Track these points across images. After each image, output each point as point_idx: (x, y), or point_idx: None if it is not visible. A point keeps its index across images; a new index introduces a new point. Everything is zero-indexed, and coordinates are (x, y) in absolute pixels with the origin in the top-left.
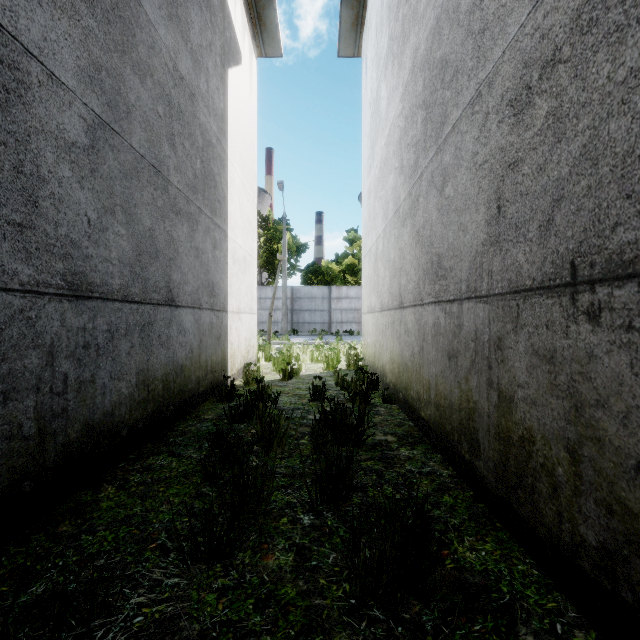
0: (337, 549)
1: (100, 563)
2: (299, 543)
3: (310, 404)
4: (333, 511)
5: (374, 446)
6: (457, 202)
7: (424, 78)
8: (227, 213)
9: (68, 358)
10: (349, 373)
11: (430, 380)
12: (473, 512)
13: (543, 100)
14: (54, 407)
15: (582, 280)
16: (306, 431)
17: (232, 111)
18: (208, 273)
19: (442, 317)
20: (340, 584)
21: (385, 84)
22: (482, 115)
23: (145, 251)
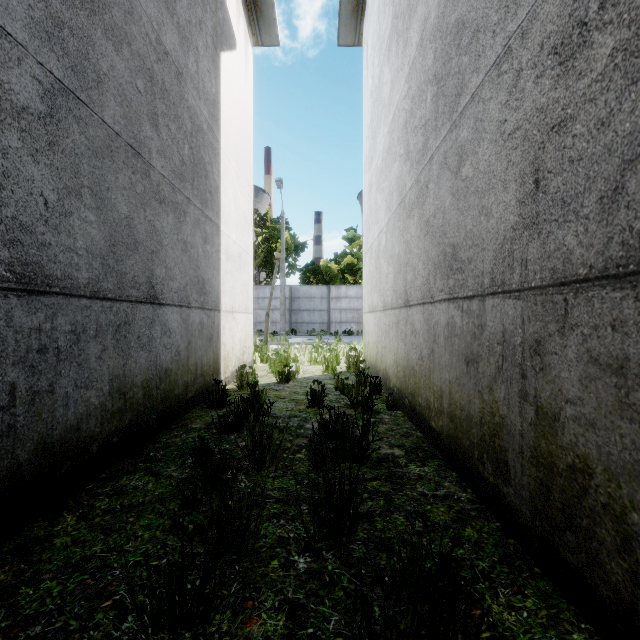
0: (340, 608)
1: (35, 632)
2: (292, 599)
3: (308, 411)
4: (334, 550)
5: (380, 462)
6: (478, 182)
7: (435, 49)
8: (220, 206)
9: (16, 365)
10: (349, 375)
11: (442, 387)
12: (503, 551)
13: (607, 34)
14: None
15: None
16: (303, 443)
17: (225, 98)
18: (198, 269)
19: (458, 316)
20: None
21: (388, 67)
22: (512, 74)
23: (121, 241)
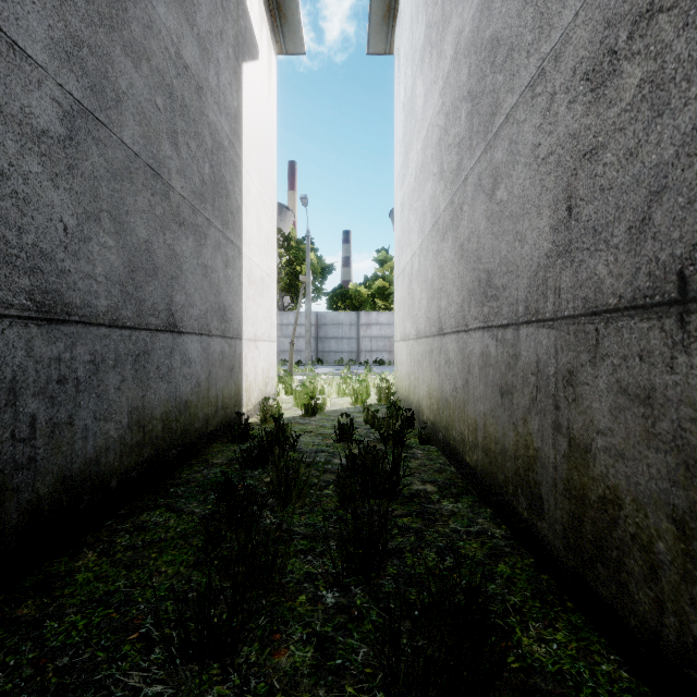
0: (368, 641)
1: (63, 662)
2: (320, 632)
3: (336, 445)
4: (363, 585)
5: (411, 498)
6: (512, 207)
7: (469, 64)
8: (241, 227)
9: (37, 396)
10: (380, 408)
11: (477, 420)
12: (536, 586)
13: (635, 65)
14: (17, 457)
15: (696, 296)
16: (331, 479)
17: (247, 111)
18: (219, 295)
19: (492, 345)
20: (373, 694)
21: (421, 79)
22: (546, 97)
23: (140, 267)
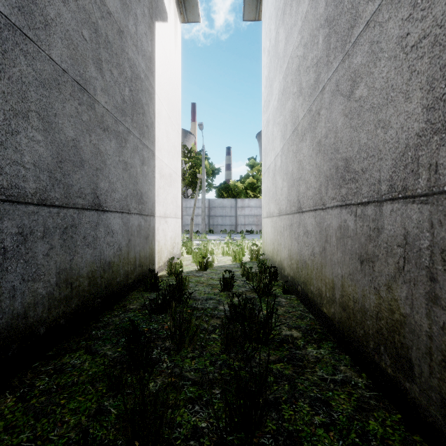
0: None
1: None
2: None
3: (221, 294)
4: (245, 445)
5: (281, 343)
6: (373, 99)
7: None
8: (154, 137)
9: None
10: (252, 265)
11: (334, 280)
12: None
13: None
14: None
15: None
16: (217, 324)
17: (159, 56)
18: (136, 184)
19: (351, 220)
20: None
21: (283, 28)
22: None
23: (68, 159)
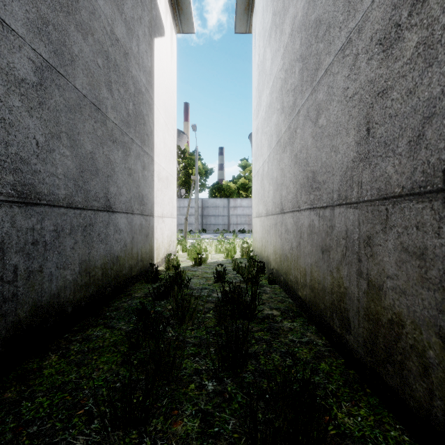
0: (236, 415)
1: (33, 430)
2: (204, 409)
3: (214, 285)
4: (232, 377)
5: (263, 319)
6: (329, 129)
7: (301, 38)
8: (153, 144)
9: (18, 253)
10: (243, 261)
11: (306, 268)
12: (346, 378)
13: (413, 33)
14: (5, 293)
15: None
16: (211, 306)
17: (157, 69)
18: (139, 187)
19: (316, 220)
20: None
21: (269, 49)
22: (352, 57)
23: (87, 169)
